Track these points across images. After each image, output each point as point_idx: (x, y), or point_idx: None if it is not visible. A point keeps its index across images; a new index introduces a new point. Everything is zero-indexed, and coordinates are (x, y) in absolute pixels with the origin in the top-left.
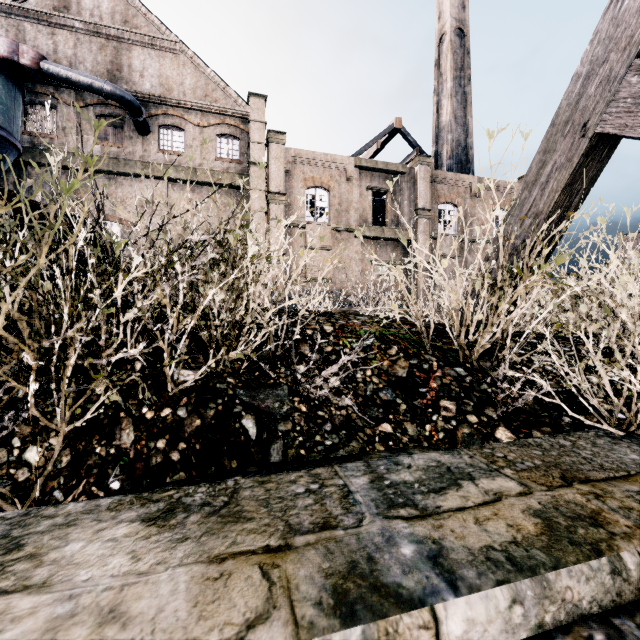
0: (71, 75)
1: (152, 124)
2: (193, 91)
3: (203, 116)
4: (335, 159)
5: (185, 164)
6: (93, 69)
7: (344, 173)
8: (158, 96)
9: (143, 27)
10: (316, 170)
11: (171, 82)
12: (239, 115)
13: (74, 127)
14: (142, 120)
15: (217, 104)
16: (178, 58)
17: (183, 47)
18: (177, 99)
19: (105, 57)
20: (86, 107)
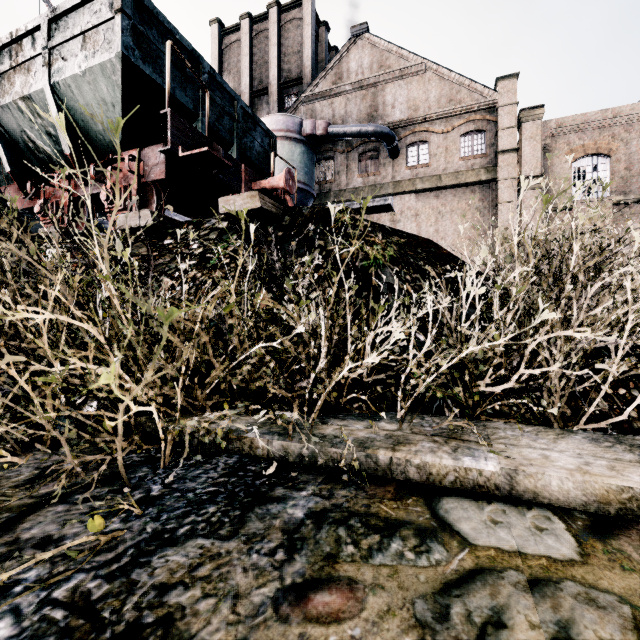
0: (346, 130)
1: (401, 146)
2: (437, 102)
3: (447, 122)
4: (619, 112)
5: (429, 173)
6: (357, 118)
7: (635, 126)
8: (406, 119)
9: (394, 64)
10: (588, 135)
11: (417, 102)
12: (485, 106)
13: (344, 169)
14: (394, 146)
15: (461, 105)
16: (423, 77)
17: (428, 64)
18: (423, 115)
19: (365, 104)
20: (352, 150)
